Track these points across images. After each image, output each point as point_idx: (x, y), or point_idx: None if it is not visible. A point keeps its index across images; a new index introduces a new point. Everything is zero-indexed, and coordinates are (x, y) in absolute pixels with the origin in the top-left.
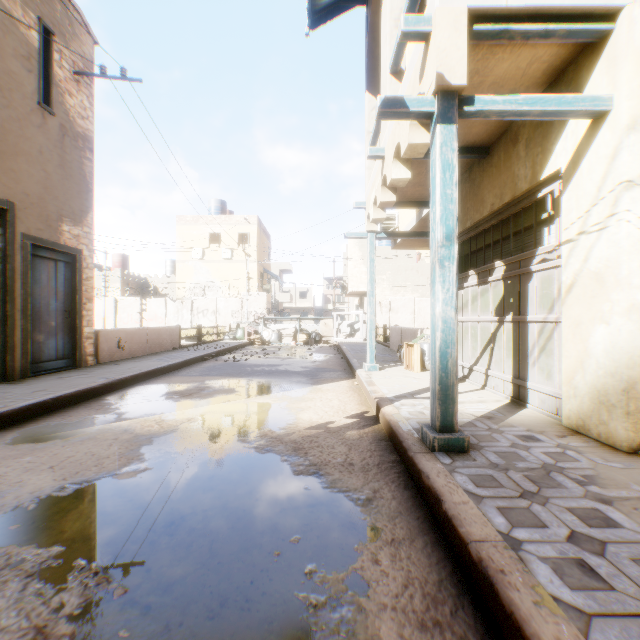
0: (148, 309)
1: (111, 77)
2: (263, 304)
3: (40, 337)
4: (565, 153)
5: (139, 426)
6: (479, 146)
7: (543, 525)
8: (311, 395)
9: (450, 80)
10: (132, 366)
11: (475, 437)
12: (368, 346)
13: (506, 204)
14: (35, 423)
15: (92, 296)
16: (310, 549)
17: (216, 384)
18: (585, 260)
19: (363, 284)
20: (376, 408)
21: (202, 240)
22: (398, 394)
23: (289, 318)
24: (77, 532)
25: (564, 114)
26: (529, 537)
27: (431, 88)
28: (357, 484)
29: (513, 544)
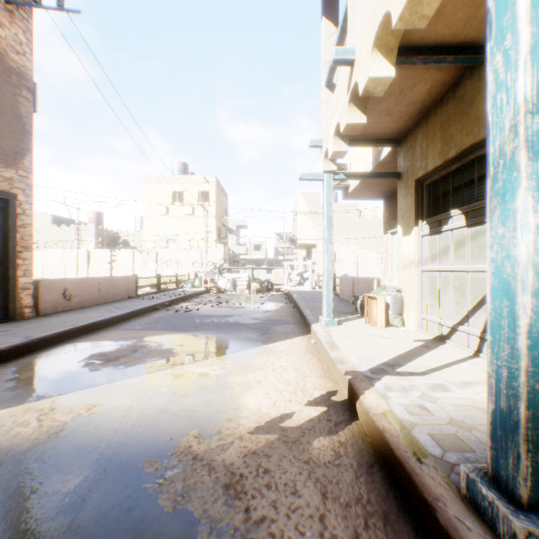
0: (117, 260)
1: (46, 8)
2: (220, 255)
3: None
4: None
5: (9, 424)
6: (477, 45)
7: None
8: (261, 360)
9: None
10: (71, 319)
11: None
12: (325, 298)
13: None
14: None
15: (30, 244)
16: None
17: (154, 342)
18: None
19: (310, 237)
20: (349, 390)
21: (166, 198)
22: (373, 366)
23: (243, 268)
24: None
25: None
26: None
27: None
28: None
29: None
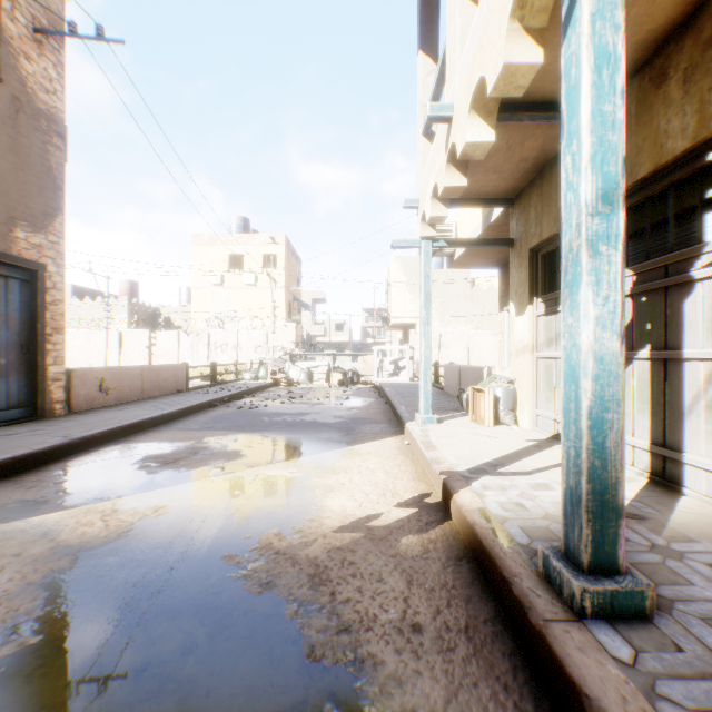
0: (158, 343)
1: (83, 37)
2: (292, 337)
3: None
4: None
5: (72, 524)
6: None
7: None
8: (345, 462)
9: None
10: (112, 416)
11: (640, 570)
12: (422, 391)
13: (639, 182)
14: None
15: (61, 325)
16: None
17: (217, 443)
18: None
19: (408, 314)
20: (443, 491)
21: (221, 263)
22: (473, 466)
23: (321, 354)
24: None
25: None
26: None
27: None
28: (434, 695)
29: None
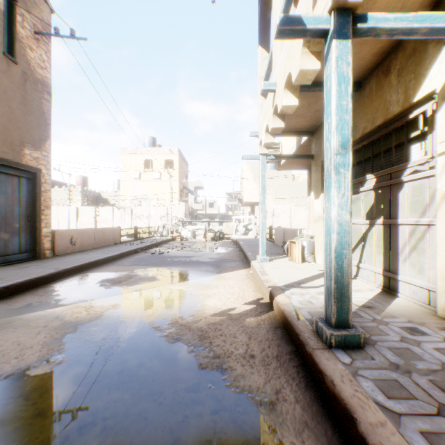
0: (100, 215)
1: (63, 36)
2: (182, 211)
3: (6, 236)
4: (440, 75)
5: (70, 312)
6: (353, 81)
7: None
8: (216, 282)
9: None
10: (79, 258)
11: (364, 329)
12: (260, 243)
13: (377, 127)
14: None
15: (49, 204)
16: None
17: (142, 272)
18: None
19: (254, 197)
20: (270, 296)
21: (139, 165)
22: (287, 283)
23: (201, 221)
24: None
25: None
26: None
27: (327, 7)
28: (259, 381)
29: None
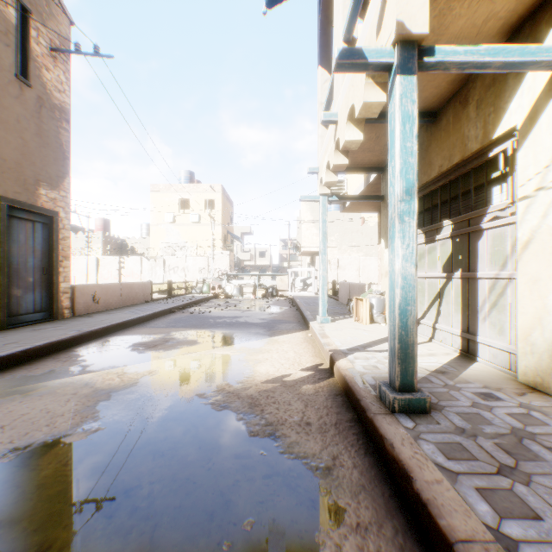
0: (126, 266)
1: (85, 54)
2: (226, 262)
3: (18, 292)
4: (521, 110)
5: (101, 379)
6: (427, 111)
7: (535, 515)
8: (268, 347)
9: (411, 28)
10: (104, 318)
11: (433, 395)
12: (321, 300)
13: (455, 165)
14: (1, 376)
15: (68, 254)
16: (265, 538)
17: (180, 335)
18: (544, 216)
19: (314, 244)
20: (330, 361)
21: (173, 206)
22: (351, 347)
23: (249, 274)
24: (6, 512)
25: (526, 66)
26: (524, 534)
27: (390, 39)
28: (315, 448)
29: (508, 546)
